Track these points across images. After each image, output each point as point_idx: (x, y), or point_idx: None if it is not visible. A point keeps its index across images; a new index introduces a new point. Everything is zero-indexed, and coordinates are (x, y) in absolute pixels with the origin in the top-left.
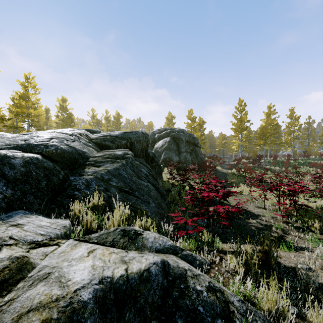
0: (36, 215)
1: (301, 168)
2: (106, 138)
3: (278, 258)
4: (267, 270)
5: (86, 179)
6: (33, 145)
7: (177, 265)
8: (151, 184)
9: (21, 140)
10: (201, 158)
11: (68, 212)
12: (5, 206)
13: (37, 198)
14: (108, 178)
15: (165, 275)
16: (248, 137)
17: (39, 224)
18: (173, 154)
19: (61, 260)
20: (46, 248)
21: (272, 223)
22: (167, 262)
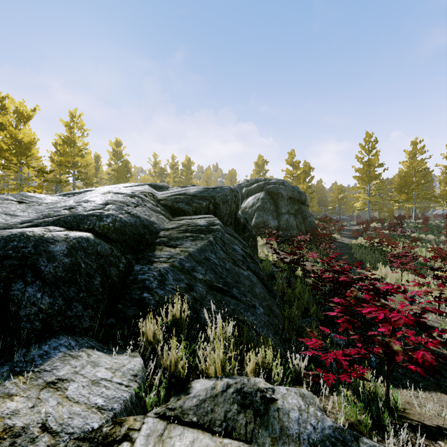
0: (87, 349)
1: None
2: (180, 198)
3: None
4: None
5: (158, 270)
6: (81, 217)
7: None
8: (252, 273)
9: (65, 208)
10: (309, 222)
11: (135, 331)
12: (40, 327)
13: (88, 307)
14: (191, 267)
15: None
16: (380, 189)
17: (93, 377)
18: (269, 216)
19: None
20: None
21: None
22: None
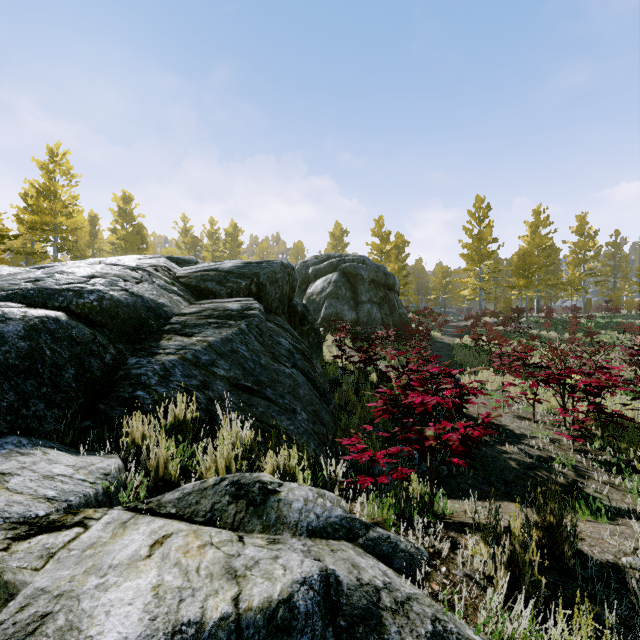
0: (44, 448)
1: (601, 334)
2: (208, 275)
3: (579, 541)
4: (556, 572)
5: (161, 363)
6: (50, 292)
7: (357, 578)
8: (299, 372)
9: (28, 281)
10: (400, 315)
11: (120, 436)
12: None
13: (53, 406)
14: (210, 361)
15: (331, 614)
16: (494, 271)
17: (46, 472)
18: (344, 306)
19: (84, 571)
20: (54, 536)
21: (552, 454)
22: (334, 577)
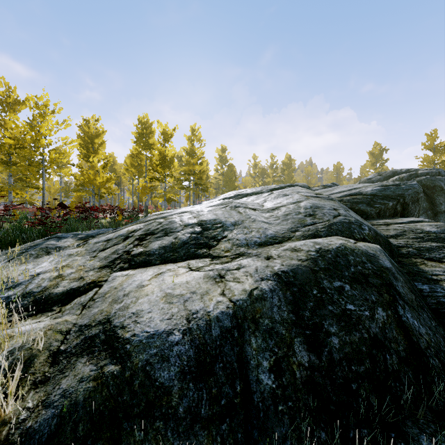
0: None
1: None
2: (358, 199)
3: None
4: None
5: None
6: (346, 225)
7: None
8: None
9: (305, 215)
10: None
11: None
12: (439, 365)
13: (444, 340)
14: None
15: None
16: None
17: None
18: (422, 216)
19: None
20: None
21: None
22: None
